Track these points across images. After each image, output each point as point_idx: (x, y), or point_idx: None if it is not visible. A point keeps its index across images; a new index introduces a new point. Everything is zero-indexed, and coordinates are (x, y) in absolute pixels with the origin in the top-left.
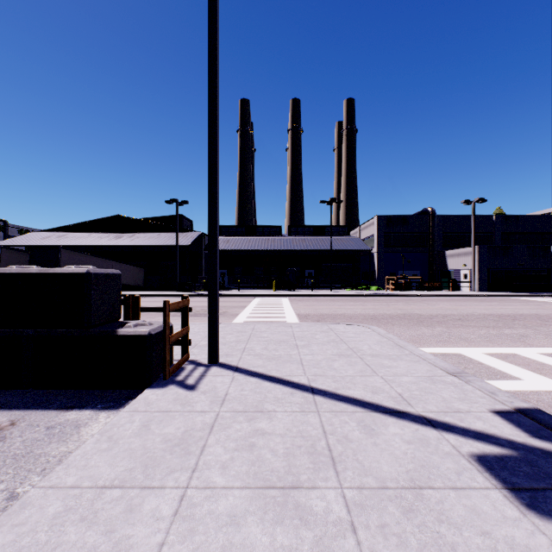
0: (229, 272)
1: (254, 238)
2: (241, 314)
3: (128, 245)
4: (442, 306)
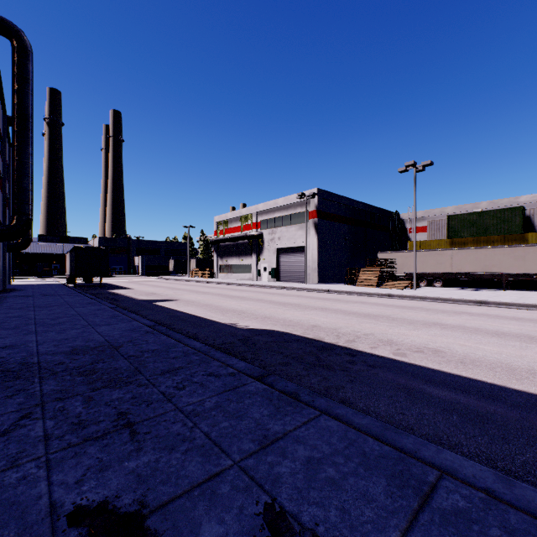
0: None
1: None
2: None
3: None
4: None
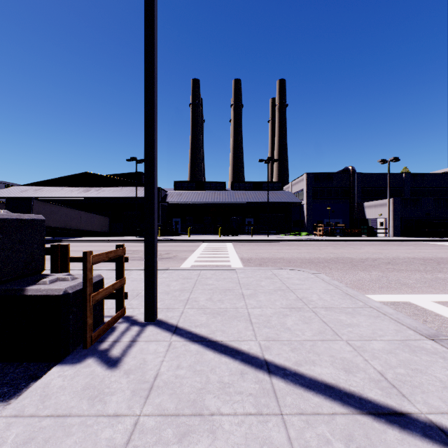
0: (182, 220)
1: (203, 192)
2: (189, 258)
3: (94, 197)
4: (368, 250)
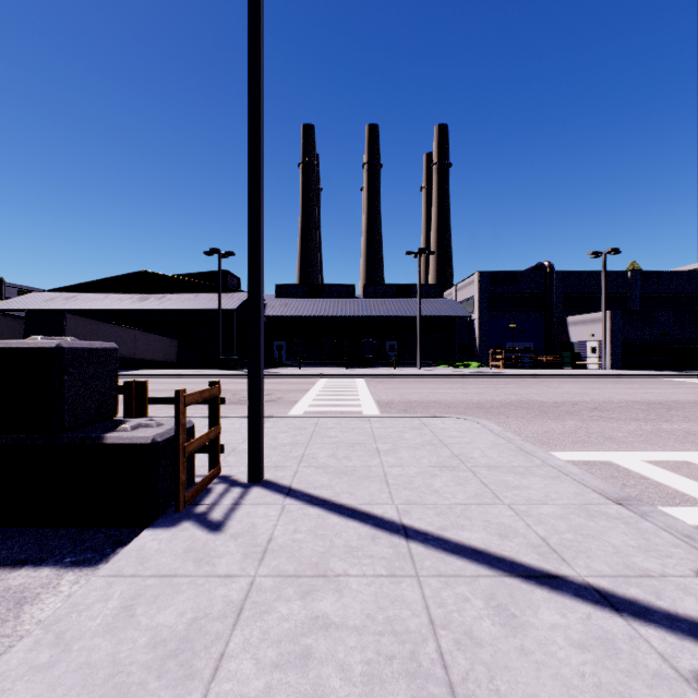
0: (288, 344)
1: (320, 300)
2: (301, 401)
3: (156, 309)
4: (568, 390)
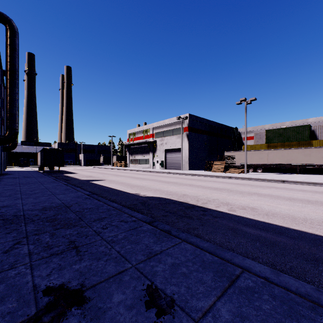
0: None
1: None
2: None
3: None
4: None
